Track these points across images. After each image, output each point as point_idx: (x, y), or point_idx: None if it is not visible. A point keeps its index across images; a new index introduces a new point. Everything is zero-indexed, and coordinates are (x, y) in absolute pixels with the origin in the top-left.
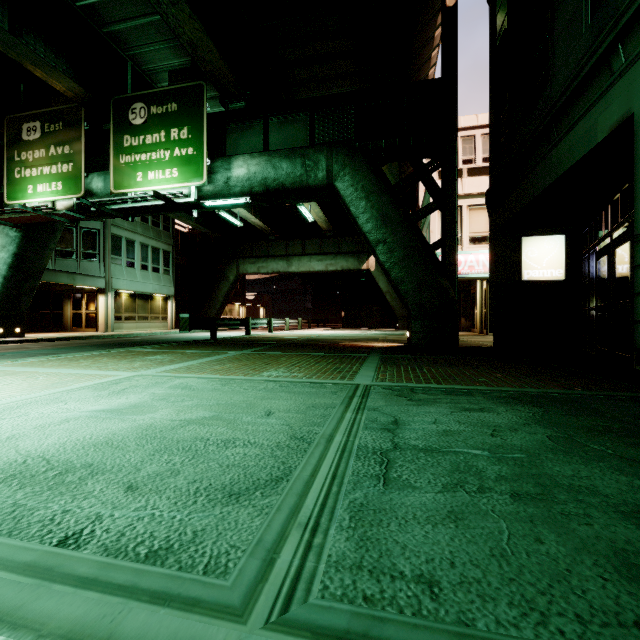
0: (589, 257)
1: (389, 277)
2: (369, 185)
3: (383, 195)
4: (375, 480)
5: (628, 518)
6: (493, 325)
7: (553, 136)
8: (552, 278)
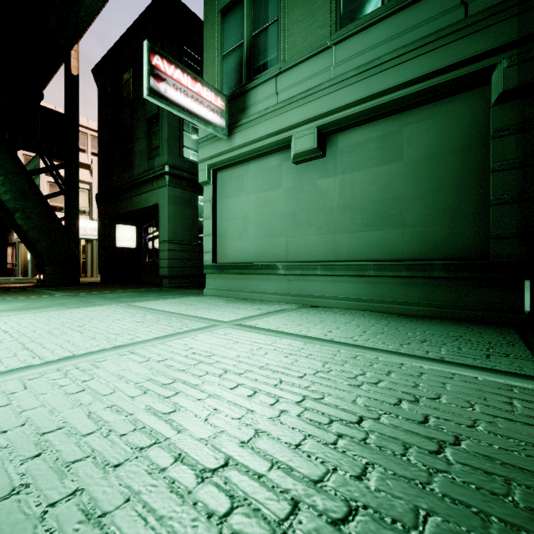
0: (146, 239)
1: (27, 236)
2: (8, 166)
3: (22, 177)
4: (114, 300)
5: (155, 296)
6: (101, 270)
7: (134, 192)
8: (130, 246)
